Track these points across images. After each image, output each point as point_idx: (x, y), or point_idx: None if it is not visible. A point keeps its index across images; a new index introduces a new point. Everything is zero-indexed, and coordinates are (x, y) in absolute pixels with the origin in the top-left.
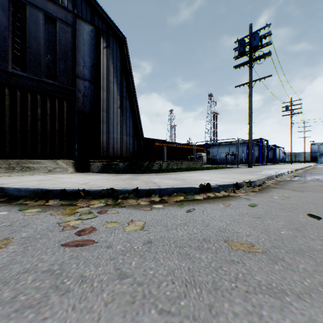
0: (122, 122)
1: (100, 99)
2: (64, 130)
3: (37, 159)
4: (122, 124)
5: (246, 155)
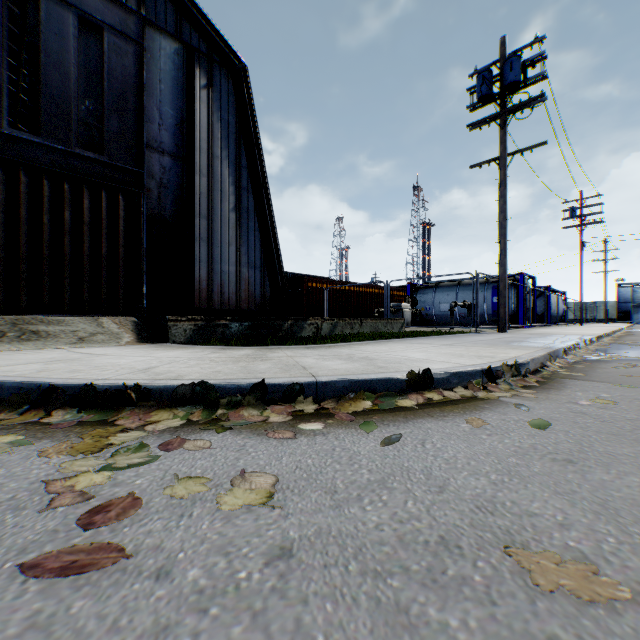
0: (240, 241)
1: (194, 193)
2: (119, 255)
3: (62, 315)
4: (239, 244)
5: (490, 307)
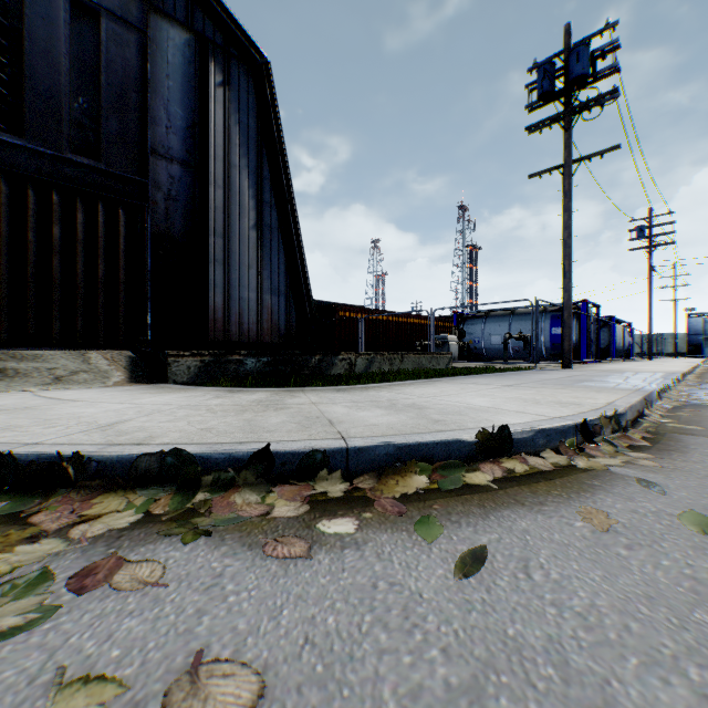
0: (262, 263)
1: (207, 207)
2: (119, 279)
3: (50, 348)
4: (261, 266)
5: (548, 339)
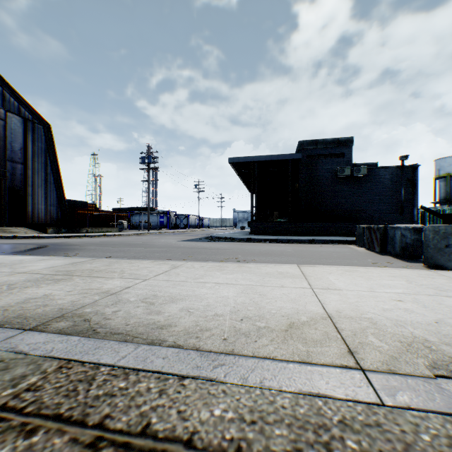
0: (48, 195)
1: (27, 177)
2: None
3: None
4: (47, 196)
5: (159, 222)
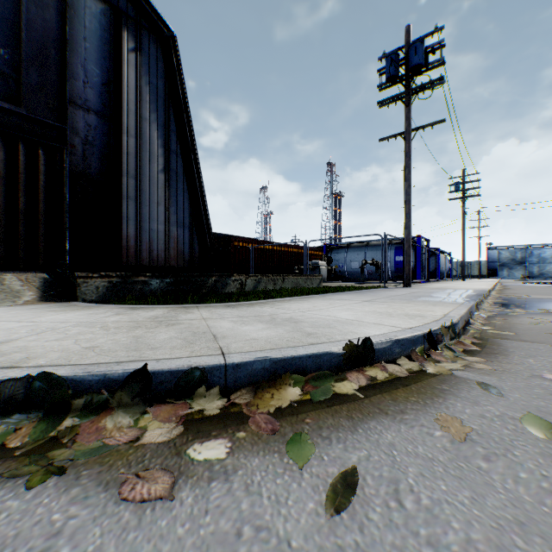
0: (169, 201)
1: (121, 152)
2: (39, 210)
3: None
4: (168, 204)
5: (393, 265)
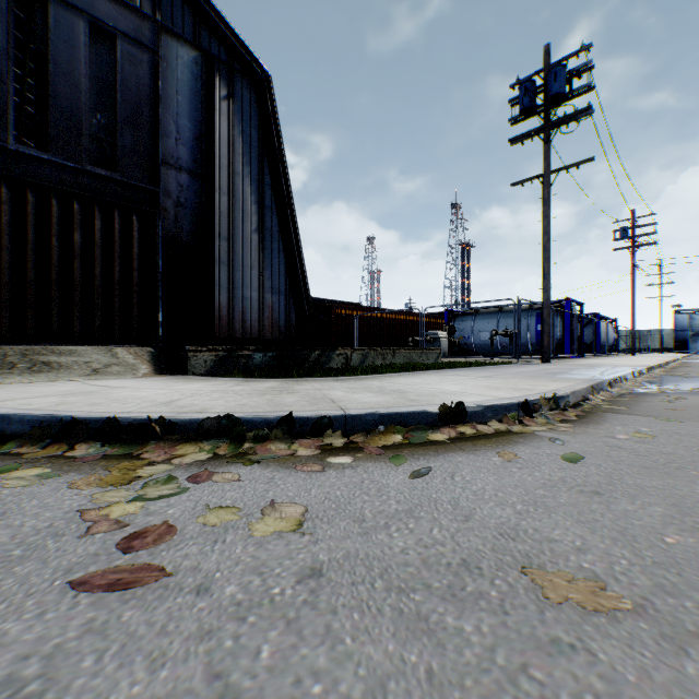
0: (264, 264)
1: (213, 212)
2: (133, 280)
3: (72, 344)
4: (262, 267)
5: (534, 335)
